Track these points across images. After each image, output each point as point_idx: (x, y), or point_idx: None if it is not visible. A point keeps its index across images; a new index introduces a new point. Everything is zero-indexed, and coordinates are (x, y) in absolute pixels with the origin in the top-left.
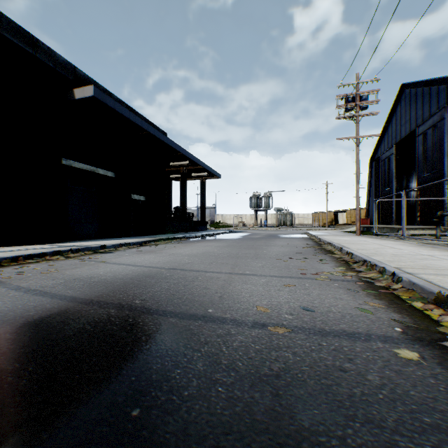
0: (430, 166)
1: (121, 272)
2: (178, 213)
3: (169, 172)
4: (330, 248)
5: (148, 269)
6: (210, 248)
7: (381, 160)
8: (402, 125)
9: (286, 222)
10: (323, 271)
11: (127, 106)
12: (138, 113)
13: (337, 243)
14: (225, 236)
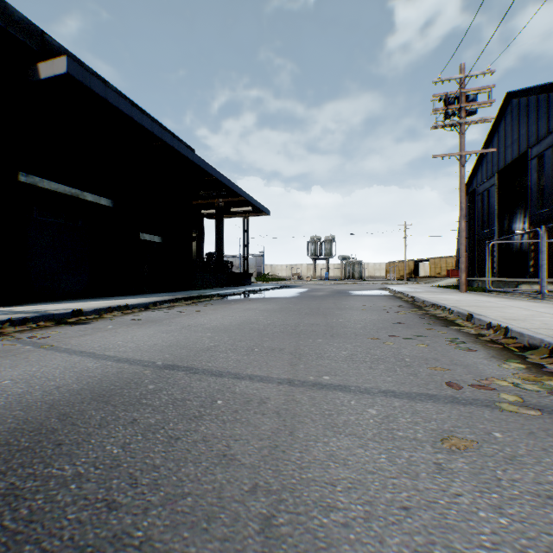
0: (548, 200)
1: (52, 380)
2: (211, 261)
3: (199, 206)
4: (443, 314)
5: (118, 369)
6: (252, 314)
7: (478, 194)
8: (507, 147)
9: (354, 274)
10: (490, 377)
11: (133, 104)
12: (150, 117)
13: (451, 305)
14: (275, 294)
